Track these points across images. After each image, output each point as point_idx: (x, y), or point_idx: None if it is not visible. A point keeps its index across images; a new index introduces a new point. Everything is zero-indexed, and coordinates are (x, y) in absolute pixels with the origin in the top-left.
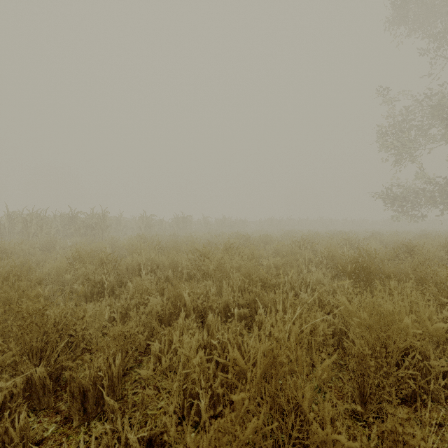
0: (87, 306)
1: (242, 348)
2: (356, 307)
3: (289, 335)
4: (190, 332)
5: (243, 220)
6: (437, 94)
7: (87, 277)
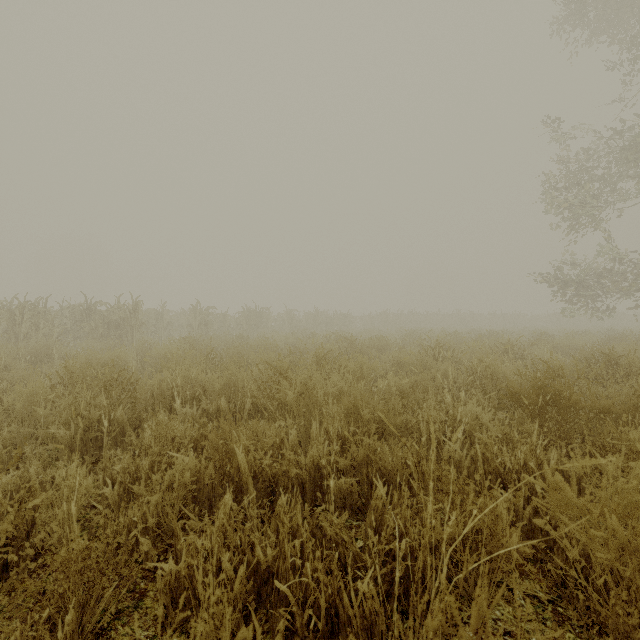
0: (65, 469)
1: (345, 596)
2: (588, 499)
3: (439, 545)
4: (222, 576)
5: (346, 315)
6: (632, 127)
7: (77, 412)
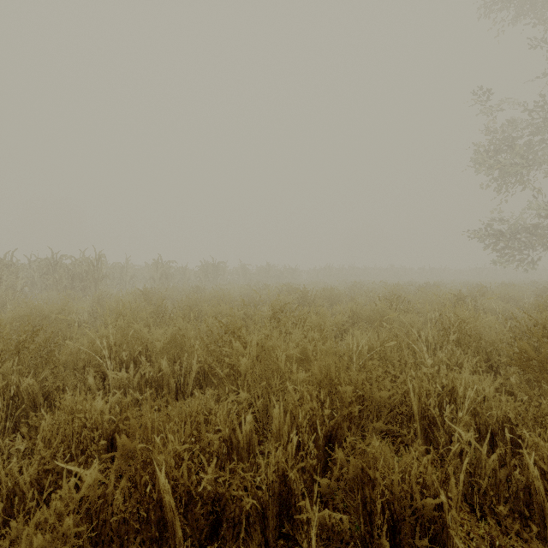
0: None
1: None
2: None
3: None
4: None
5: (294, 269)
6: None
7: None
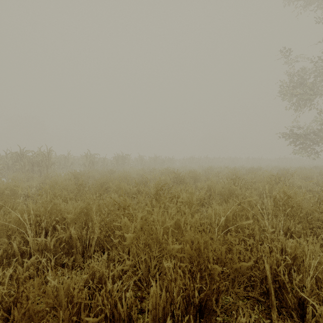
0: None
1: None
2: None
3: None
4: None
5: (171, 158)
6: None
7: None
